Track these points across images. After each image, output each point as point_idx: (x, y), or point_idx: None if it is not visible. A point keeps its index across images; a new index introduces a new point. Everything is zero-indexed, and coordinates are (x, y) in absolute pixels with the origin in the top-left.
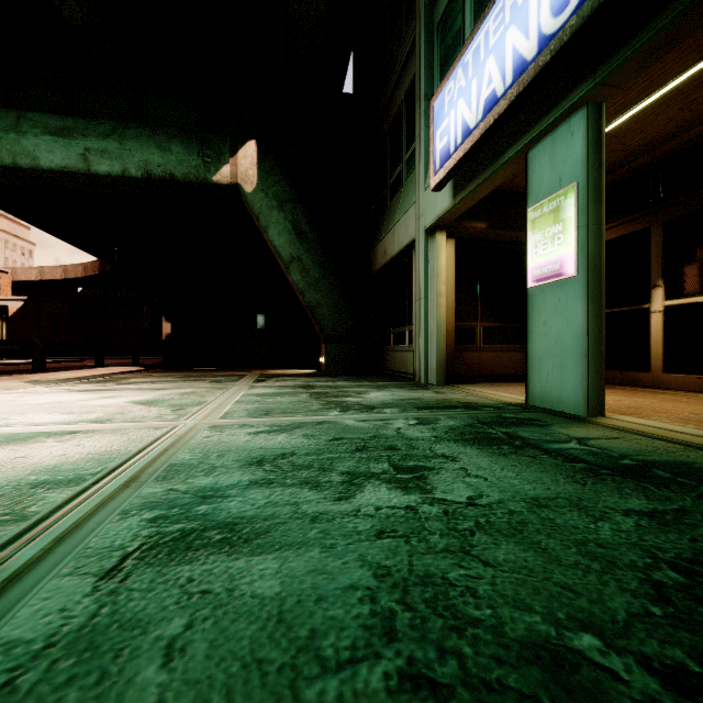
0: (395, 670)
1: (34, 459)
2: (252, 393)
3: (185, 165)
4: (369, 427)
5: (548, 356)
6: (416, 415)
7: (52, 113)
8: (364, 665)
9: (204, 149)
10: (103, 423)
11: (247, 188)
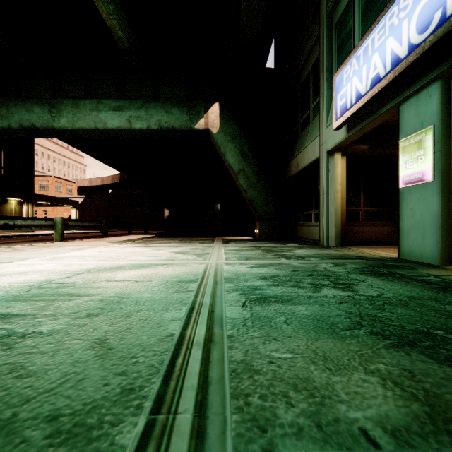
0: (367, 332)
1: (164, 273)
2: (228, 249)
3: (179, 120)
4: (308, 266)
5: (414, 229)
6: (331, 262)
7: (113, 99)
8: (355, 330)
9: (190, 111)
10: (172, 261)
11: (214, 131)
